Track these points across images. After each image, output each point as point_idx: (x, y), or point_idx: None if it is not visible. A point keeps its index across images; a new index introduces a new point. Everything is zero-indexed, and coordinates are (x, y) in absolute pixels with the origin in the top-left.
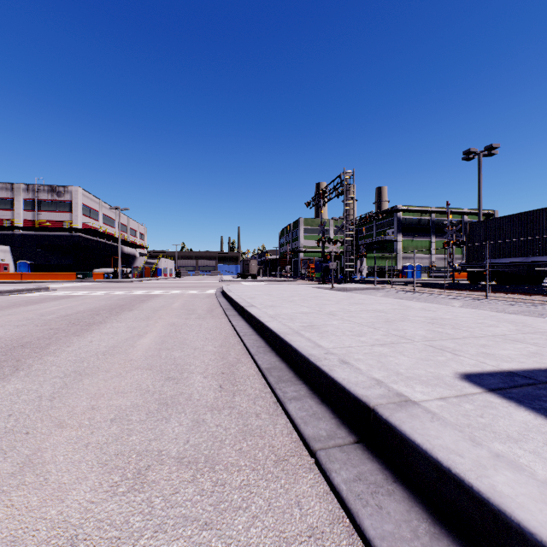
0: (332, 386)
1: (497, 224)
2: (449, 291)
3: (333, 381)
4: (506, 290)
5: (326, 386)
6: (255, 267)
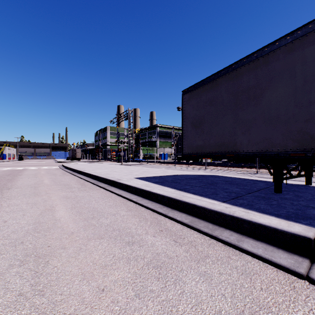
0: (109, 181)
1: None
2: (166, 164)
3: (109, 180)
4: (182, 163)
5: (107, 182)
6: (80, 154)
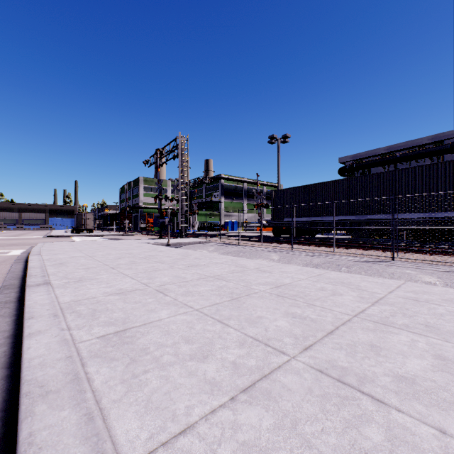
0: None
1: (291, 192)
2: (264, 243)
3: None
4: (303, 242)
5: None
6: (92, 222)
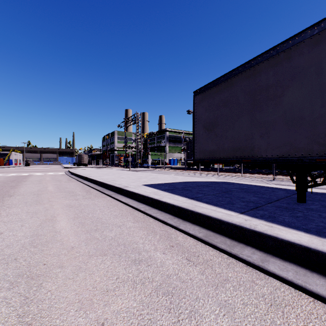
0: (115, 188)
1: None
2: (176, 170)
3: (115, 187)
4: (192, 169)
5: (114, 189)
6: (87, 159)
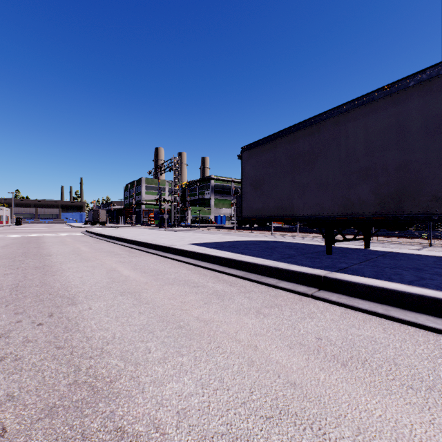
0: (160, 247)
1: None
2: (224, 230)
3: (160, 246)
4: (243, 228)
5: (158, 248)
6: (105, 216)
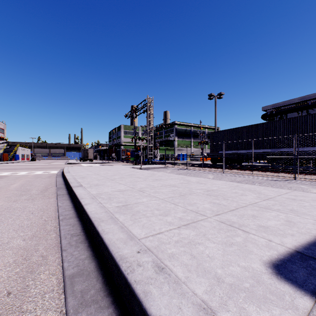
0: None
1: (224, 133)
2: (204, 168)
3: None
4: (231, 167)
5: None
6: (92, 154)
